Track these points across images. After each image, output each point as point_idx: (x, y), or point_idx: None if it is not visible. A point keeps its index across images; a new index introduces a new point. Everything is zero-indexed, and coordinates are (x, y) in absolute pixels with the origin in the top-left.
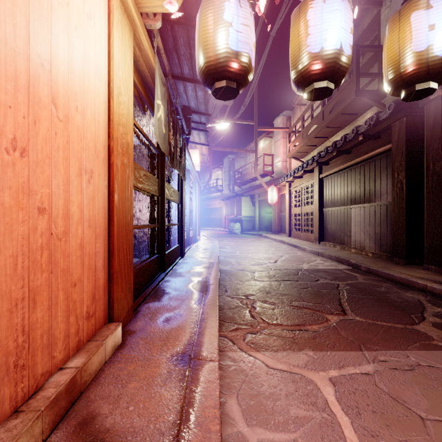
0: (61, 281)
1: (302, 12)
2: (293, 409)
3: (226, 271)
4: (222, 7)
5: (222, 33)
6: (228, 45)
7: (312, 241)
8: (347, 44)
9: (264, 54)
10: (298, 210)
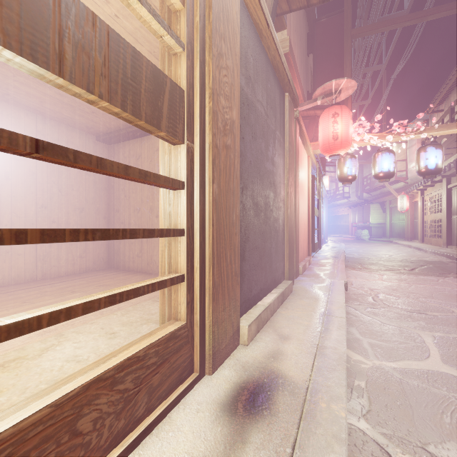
0: (305, 239)
1: (375, 157)
2: (366, 276)
3: (349, 257)
4: (345, 163)
5: (345, 170)
6: (347, 174)
7: (441, 246)
8: (392, 168)
9: (386, 90)
10: (430, 217)
